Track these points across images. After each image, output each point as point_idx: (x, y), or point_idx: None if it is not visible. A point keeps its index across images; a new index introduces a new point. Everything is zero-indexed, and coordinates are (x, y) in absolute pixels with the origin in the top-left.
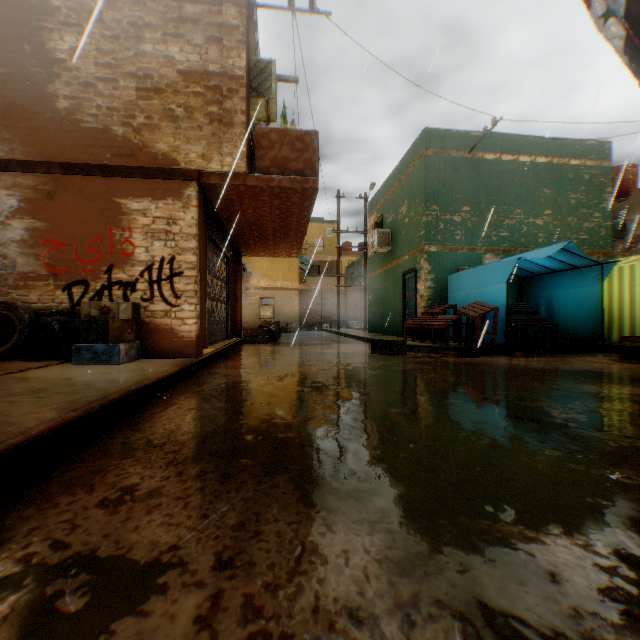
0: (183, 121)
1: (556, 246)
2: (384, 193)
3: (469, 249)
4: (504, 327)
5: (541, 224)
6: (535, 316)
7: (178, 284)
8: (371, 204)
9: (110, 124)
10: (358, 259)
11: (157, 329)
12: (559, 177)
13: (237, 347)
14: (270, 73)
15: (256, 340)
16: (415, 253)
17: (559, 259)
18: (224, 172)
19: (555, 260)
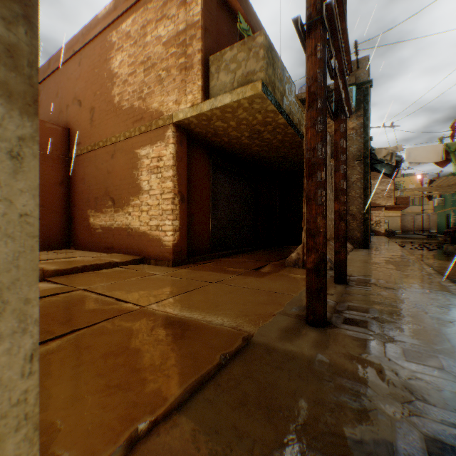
0: (381, 198)
1: None
2: None
3: None
4: None
5: None
6: None
7: (380, 224)
8: None
9: None
10: None
11: (376, 231)
12: None
13: None
14: (397, 184)
15: (387, 235)
16: (448, 209)
17: None
18: (389, 205)
19: None
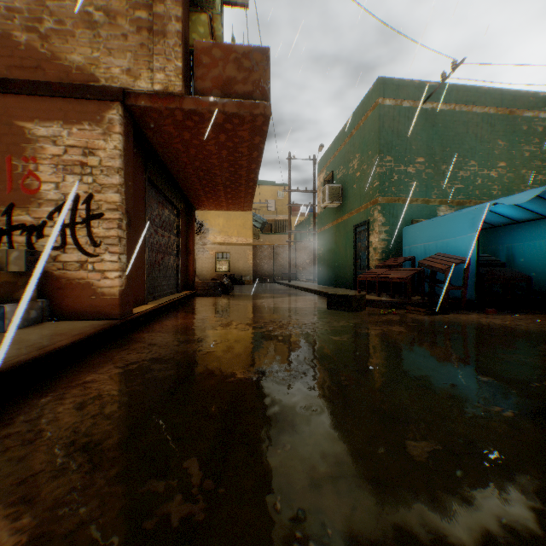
0: (103, 28)
1: (532, 191)
2: (334, 150)
3: (423, 201)
4: (473, 281)
5: (495, 176)
6: (504, 269)
7: (97, 229)
8: (321, 163)
9: (10, 29)
10: (306, 218)
11: (71, 284)
12: (513, 129)
13: (187, 301)
14: None
15: (208, 293)
16: (368, 205)
17: (528, 208)
18: (155, 93)
19: (522, 209)
